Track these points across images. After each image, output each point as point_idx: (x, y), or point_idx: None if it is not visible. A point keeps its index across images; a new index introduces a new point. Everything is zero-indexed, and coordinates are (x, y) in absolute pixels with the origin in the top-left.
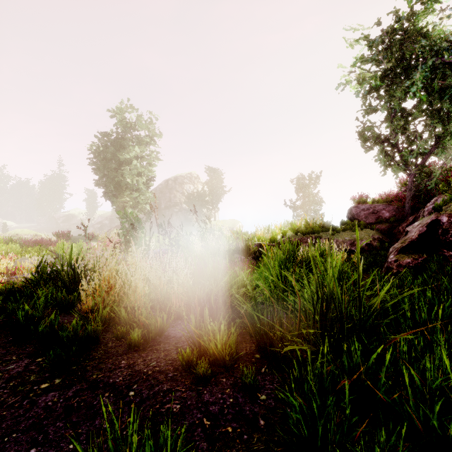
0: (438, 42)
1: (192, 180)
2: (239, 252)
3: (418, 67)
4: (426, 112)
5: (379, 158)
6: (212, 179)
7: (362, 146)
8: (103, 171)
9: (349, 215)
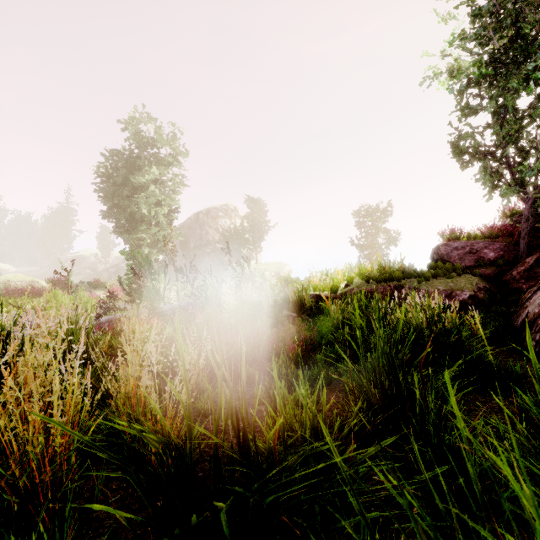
0: None
1: (228, 213)
2: (288, 307)
3: None
4: None
5: (482, 177)
6: (254, 212)
7: (458, 161)
8: (112, 200)
9: (436, 256)
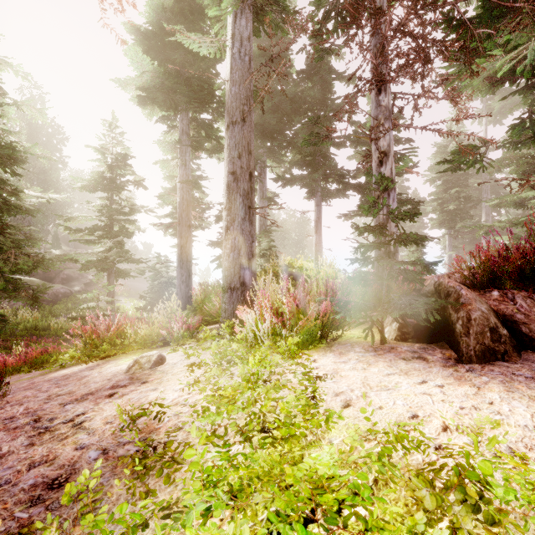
0: None
1: None
2: None
3: None
4: None
5: None
6: None
7: None
8: None
9: None
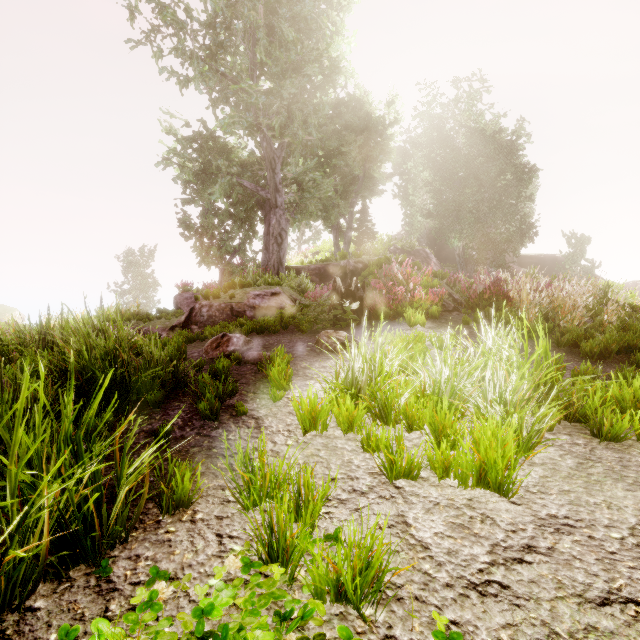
0: (229, 167)
1: None
2: None
3: (219, 179)
4: (228, 218)
5: (196, 249)
6: None
7: (181, 235)
8: None
9: (175, 304)
